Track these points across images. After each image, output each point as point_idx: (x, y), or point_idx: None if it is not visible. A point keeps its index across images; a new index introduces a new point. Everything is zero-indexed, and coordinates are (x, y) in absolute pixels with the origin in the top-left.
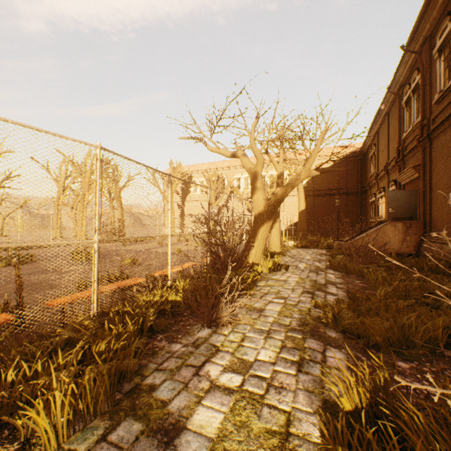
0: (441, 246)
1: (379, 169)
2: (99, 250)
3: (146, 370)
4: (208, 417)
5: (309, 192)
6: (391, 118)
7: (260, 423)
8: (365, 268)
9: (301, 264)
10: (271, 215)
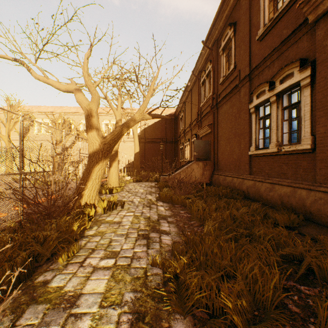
0: (225, 177)
1: (186, 127)
2: None
3: None
4: None
5: (142, 139)
6: (193, 93)
7: None
8: (185, 197)
9: (136, 199)
10: (107, 154)
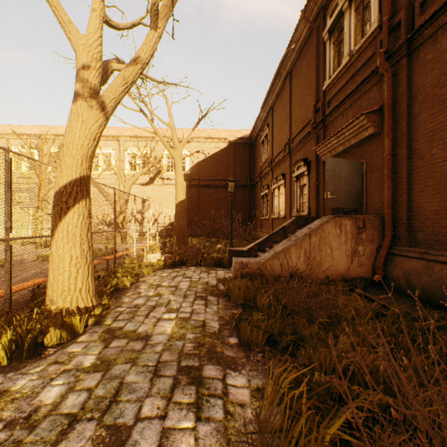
0: None
1: (275, 153)
2: None
3: None
4: None
5: (194, 182)
6: (296, 77)
7: None
8: None
9: None
10: None
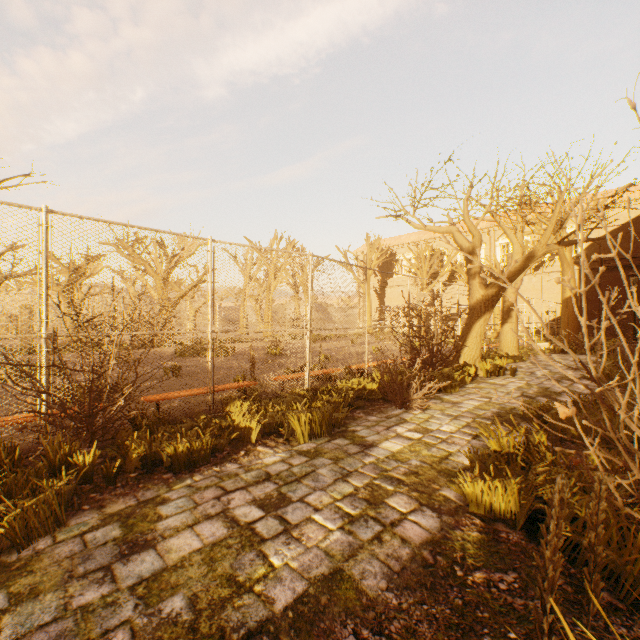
0: None
1: None
2: (310, 337)
3: (349, 425)
4: (392, 445)
5: (591, 265)
6: None
7: (428, 452)
8: None
9: (540, 371)
10: (492, 306)
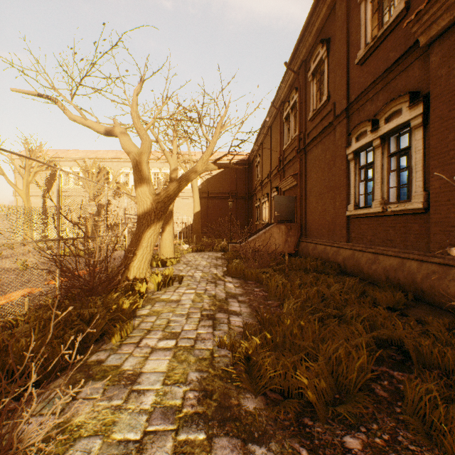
0: (315, 246)
1: (263, 177)
2: None
3: None
4: None
5: (204, 194)
6: (273, 132)
7: None
8: (261, 272)
9: (197, 273)
10: (161, 215)
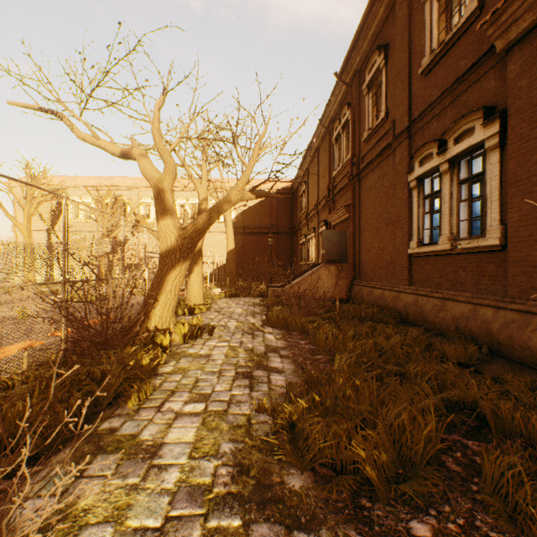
0: (371, 290)
1: (309, 208)
2: None
3: None
4: None
5: (239, 229)
6: (321, 155)
7: None
8: (307, 321)
9: (231, 322)
10: (188, 253)
